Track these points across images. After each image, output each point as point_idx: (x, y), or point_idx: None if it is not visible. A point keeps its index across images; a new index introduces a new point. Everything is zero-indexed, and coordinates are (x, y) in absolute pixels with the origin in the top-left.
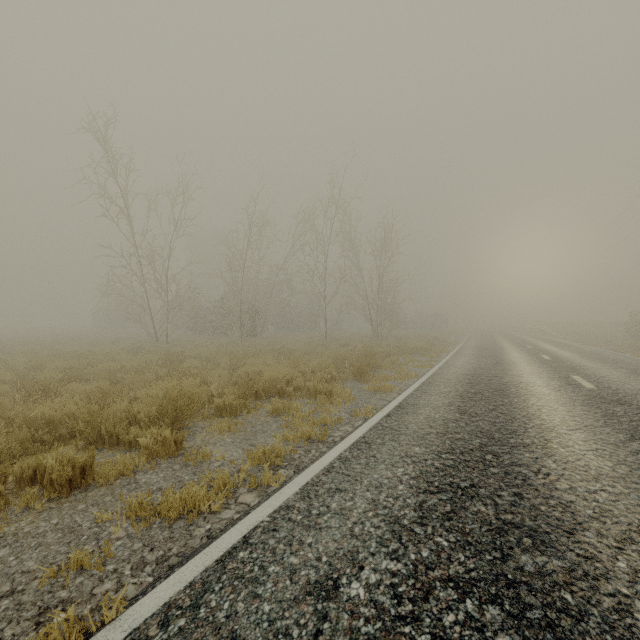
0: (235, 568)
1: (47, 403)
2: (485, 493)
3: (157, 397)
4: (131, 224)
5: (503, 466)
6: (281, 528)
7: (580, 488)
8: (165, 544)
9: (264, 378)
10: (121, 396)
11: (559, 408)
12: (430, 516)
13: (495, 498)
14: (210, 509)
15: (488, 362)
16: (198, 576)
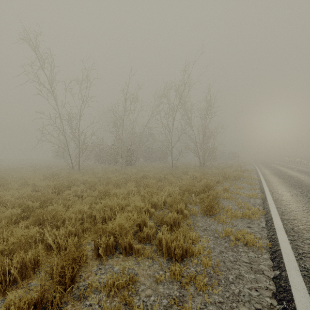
0: None
1: None
2: None
3: None
4: (55, 99)
5: None
6: None
7: None
8: None
9: (109, 229)
10: None
11: None
12: None
13: None
14: None
15: None
16: None
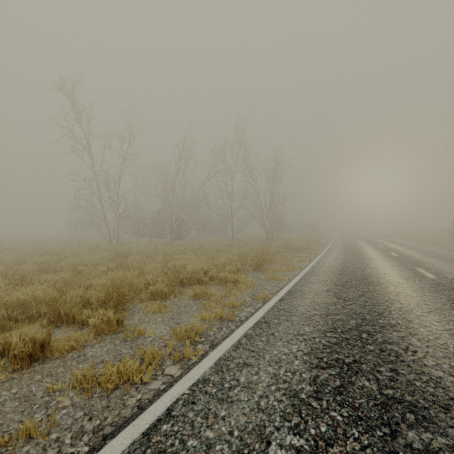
0: (158, 441)
1: (22, 290)
2: (366, 369)
3: (104, 286)
4: (92, 157)
5: (377, 344)
6: (199, 401)
7: (444, 364)
8: (102, 413)
9: (187, 270)
10: (79, 284)
11: (412, 294)
12: (323, 390)
13: (376, 373)
14: (141, 380)
15: (352, 258)
16: (126, 450)
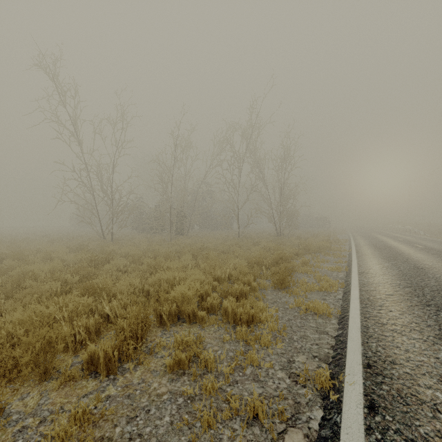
0: None
1: None
2: None
3: None
4: (81, 144)
5: None
6: None
7: None
8: None
9: (171, 297)
10: None
11: None
12: None
13: None
14: None
15: (405, 266)
16: None
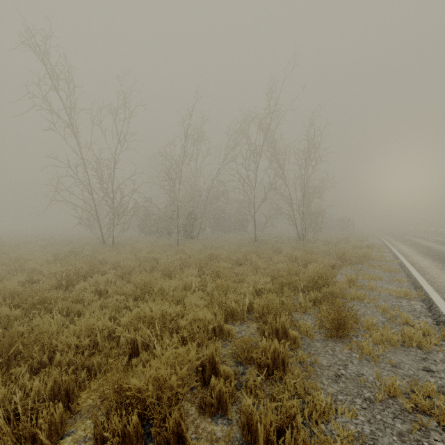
0: None
1: None
2: None
3: None
4: (76, 136)
5: None
6: None
7: None
8: None
9: (132, 391)
10: None
11: None
12: None
13: None
14: None
15: None
16: None
